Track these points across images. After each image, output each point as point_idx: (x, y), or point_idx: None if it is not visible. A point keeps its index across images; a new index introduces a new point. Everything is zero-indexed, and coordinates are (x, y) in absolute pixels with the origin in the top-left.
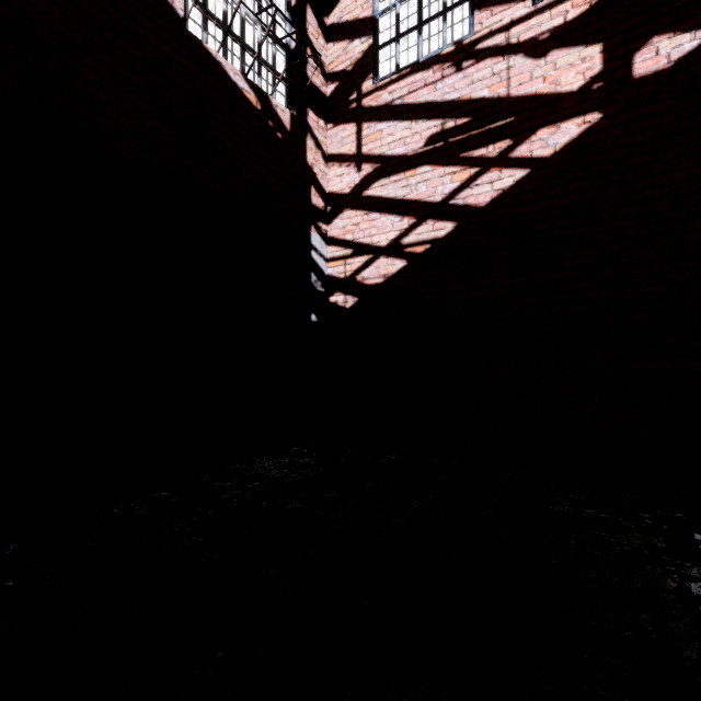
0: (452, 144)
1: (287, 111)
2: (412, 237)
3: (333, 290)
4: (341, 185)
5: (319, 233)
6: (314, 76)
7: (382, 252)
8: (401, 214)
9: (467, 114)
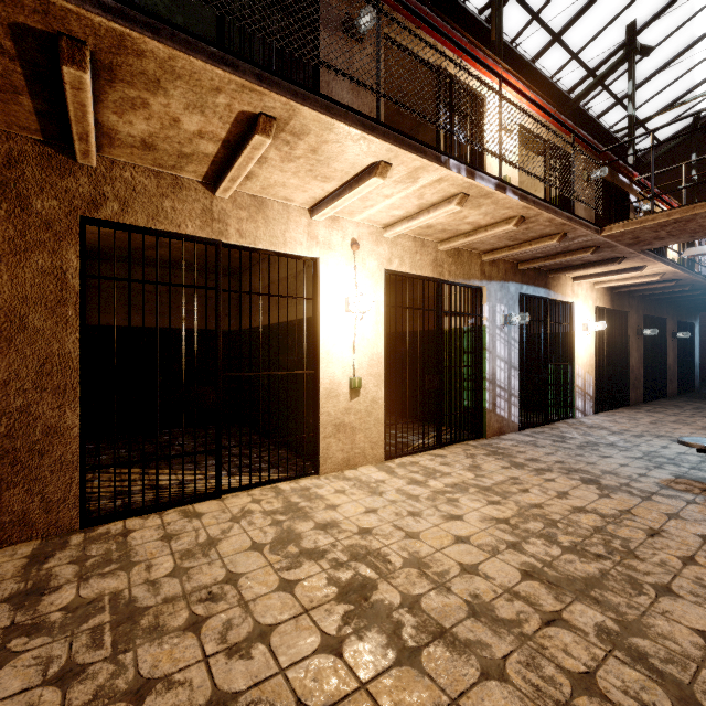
0: None
1: None
2: None
3: None
4: None
5: None
6: None
7: None
8: None
9: None
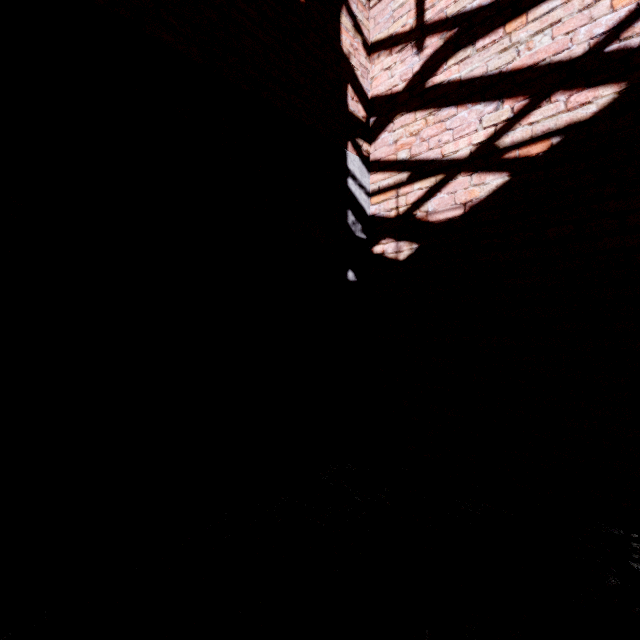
0: None
1: None
2: (520, 131)
3: (378, 236)
4: (390, 81)
5: (358, 155)
6: None
7: (461, 167)
8: (497, 97)
9: None
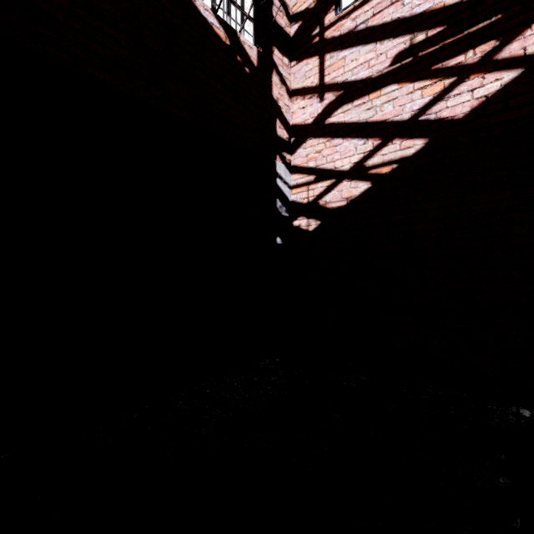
0: (423, 57)
1: (254, 48)
2: (377, 158)
3: (296, 215)
4: (304, 116)
5: (283, 163)
6: (279, 17)
7: (345, 176)
8: (365, 136)
9: (440, 23)
